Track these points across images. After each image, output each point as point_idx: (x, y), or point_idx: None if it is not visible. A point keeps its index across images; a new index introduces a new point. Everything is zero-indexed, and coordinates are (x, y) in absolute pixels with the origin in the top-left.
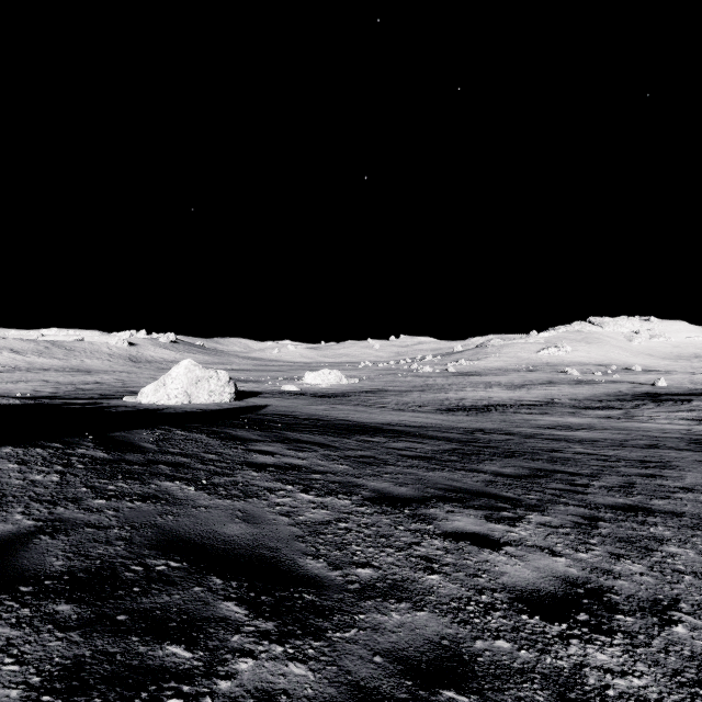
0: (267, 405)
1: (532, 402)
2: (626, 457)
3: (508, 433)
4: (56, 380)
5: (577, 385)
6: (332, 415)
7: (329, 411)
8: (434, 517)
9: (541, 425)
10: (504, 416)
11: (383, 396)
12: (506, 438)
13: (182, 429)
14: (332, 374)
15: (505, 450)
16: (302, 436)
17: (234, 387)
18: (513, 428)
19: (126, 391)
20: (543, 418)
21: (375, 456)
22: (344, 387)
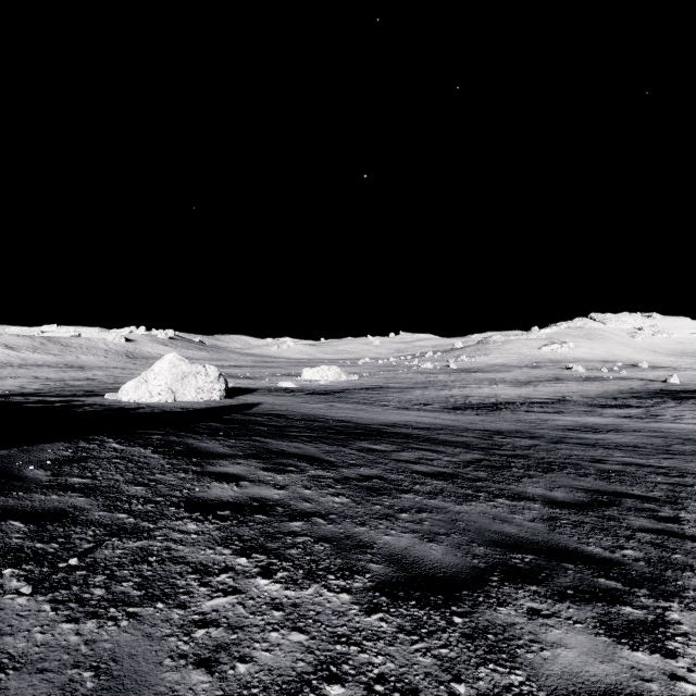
0: (259, 403)
1: (542, 399)
2: (688, 470)
3: (531, 437)
4: (46, 376)
5: (585, 382)
6: (330, 414)
7: (327, 410)
8: (514, 635)
9: (561, 425)
10: (517, 415)
11: (384, 393)
12: (531, 443)
13: (123, 440)
14: (331, 370)
15: (538, 460)
16: (288, 445)
17: (224, 384)
18: (533, 430)
19: (116, 387)
20: (560, 418)
21: (383, 477)
22: (344, 384)
